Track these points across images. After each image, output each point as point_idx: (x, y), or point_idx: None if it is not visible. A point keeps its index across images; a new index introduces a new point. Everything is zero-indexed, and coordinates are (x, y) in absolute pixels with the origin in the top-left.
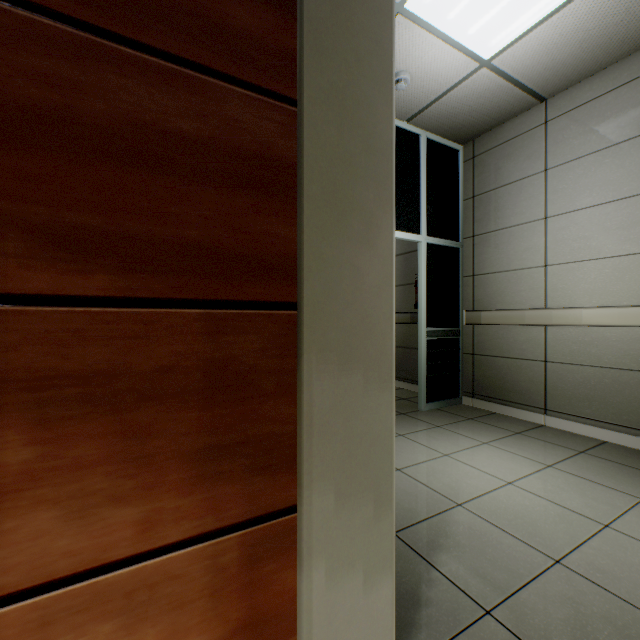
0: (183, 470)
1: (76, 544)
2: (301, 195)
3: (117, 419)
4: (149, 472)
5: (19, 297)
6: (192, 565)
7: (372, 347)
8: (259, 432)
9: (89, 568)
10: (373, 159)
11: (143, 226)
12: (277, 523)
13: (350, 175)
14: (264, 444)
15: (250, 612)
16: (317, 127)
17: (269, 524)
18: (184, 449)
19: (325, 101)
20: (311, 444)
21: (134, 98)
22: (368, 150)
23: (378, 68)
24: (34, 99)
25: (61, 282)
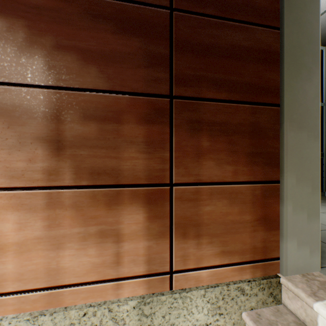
0: (244, 158)
1: (218, 173)
2: (283, 63)
3: (227, 138)
4: (235, 156)
5: (206, 99)
6: (246, 191)
7: (310, 122)
8: (266, 150)
9: (221, 182)
10: (311, 45)
11: (233, 78)
12: (272, 185)
13: (301, 53)
14: (268, 155)
15: (264, 214)
16: (289, 36)
17: (270, 185)
18: (244, 151)
19: (292, 25)
20: (287, 157)
21: (231, 37)
22: (309, 42)
23: (313, 7)
24: (209, 42)
25: (214, 95)
